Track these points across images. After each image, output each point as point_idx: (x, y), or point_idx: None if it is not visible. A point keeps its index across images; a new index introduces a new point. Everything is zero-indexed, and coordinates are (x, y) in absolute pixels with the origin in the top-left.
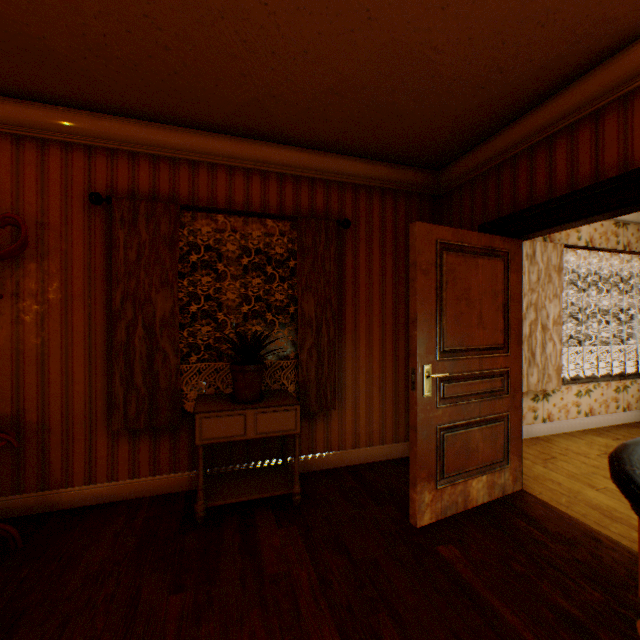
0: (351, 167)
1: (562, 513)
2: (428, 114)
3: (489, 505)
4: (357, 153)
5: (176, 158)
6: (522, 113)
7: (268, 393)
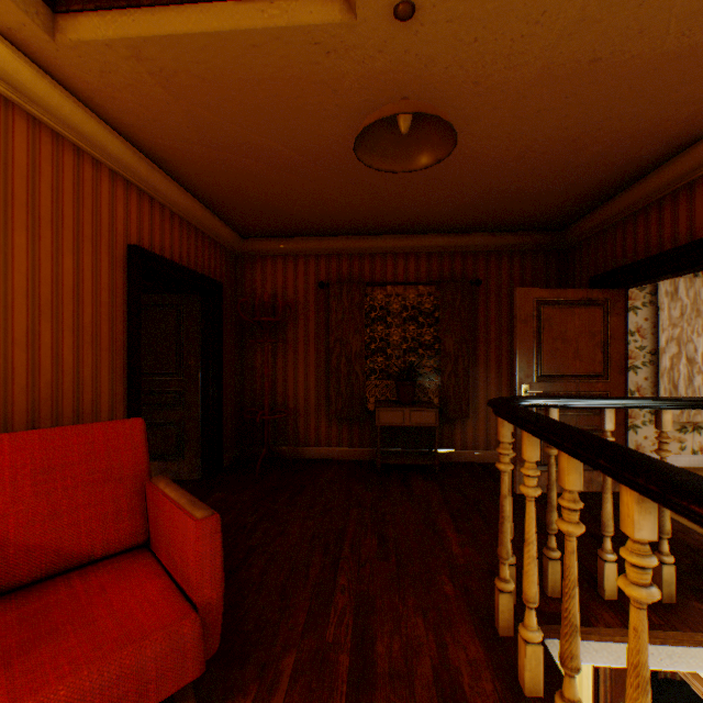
0: (482, 240)
1: None
2: (531, 207)
3: (583, 493)
4: (485, 230)
5: (362, 253)
6: (611, 196)
7: (419, 402)
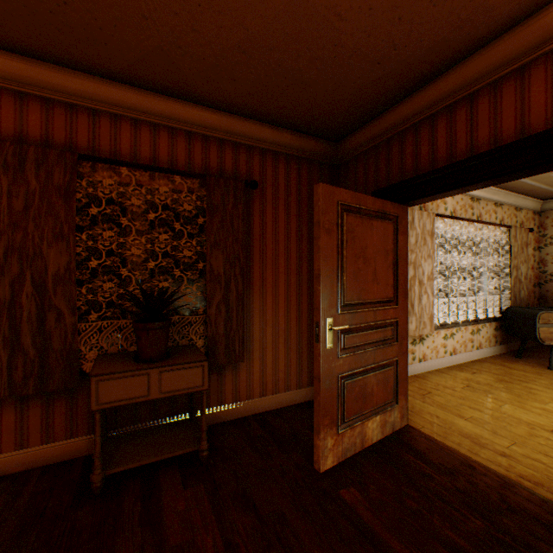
0: (259, 132)
1: (442, 444)
2: (330, 85)
3: (382, 442)
4: (264, 119)
5: (73, 104)
6: (410, 93)
7: (176, 349)
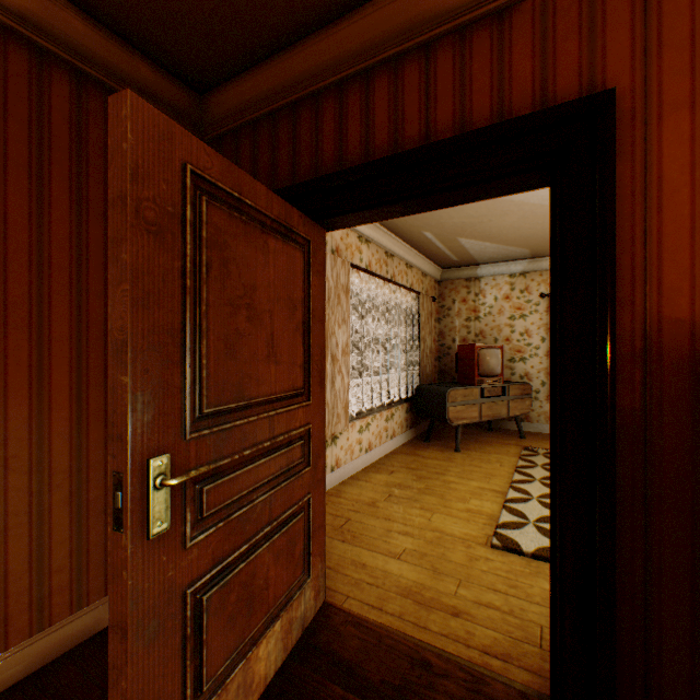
0: None
1: (380, 628)
2: None
3: (287, 672)
4: None
5: None
6: (333, 18)
7: None
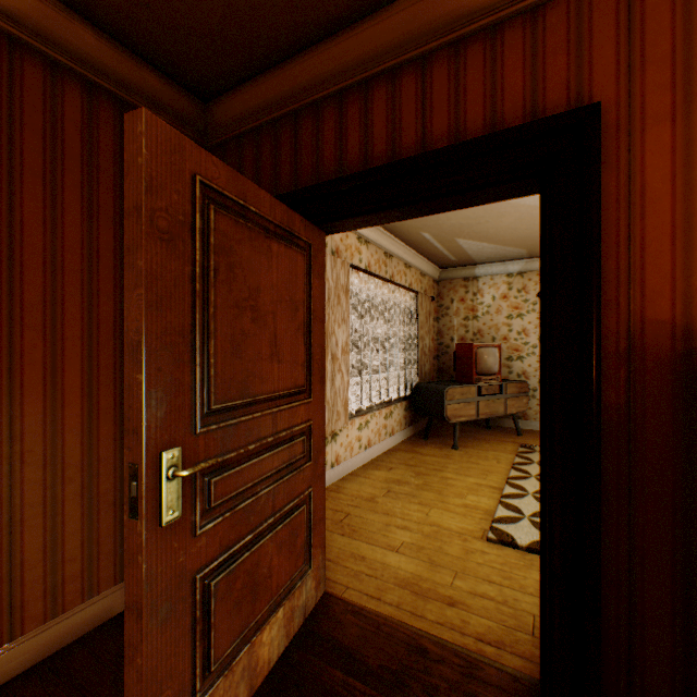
0: None
1: (379, 617)
2: None
3: (289, 657)
4: None
5: None
6: (334, 31)
7: None
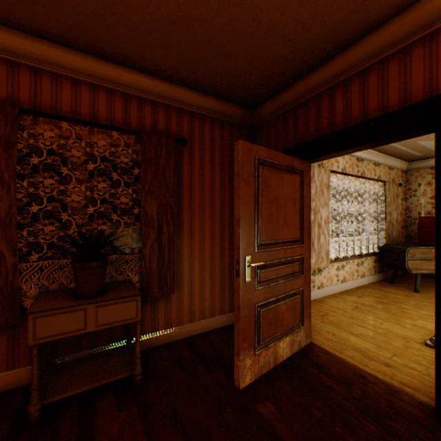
0: (188, 97)
1: (339, 358)
2: (248, 57)
3: (291, 359)
4: (192, 85)
5: (15, 62)
6: (313, 68)
7: (113, 285)
